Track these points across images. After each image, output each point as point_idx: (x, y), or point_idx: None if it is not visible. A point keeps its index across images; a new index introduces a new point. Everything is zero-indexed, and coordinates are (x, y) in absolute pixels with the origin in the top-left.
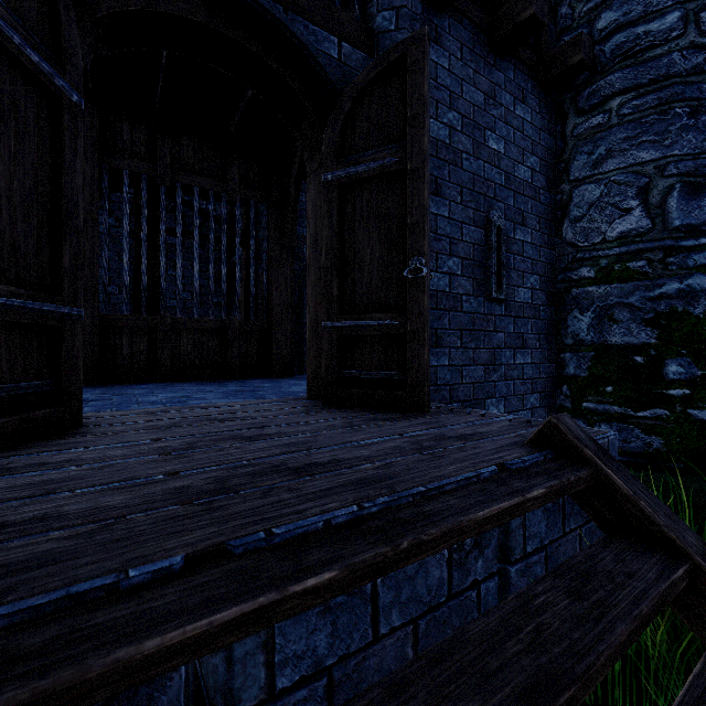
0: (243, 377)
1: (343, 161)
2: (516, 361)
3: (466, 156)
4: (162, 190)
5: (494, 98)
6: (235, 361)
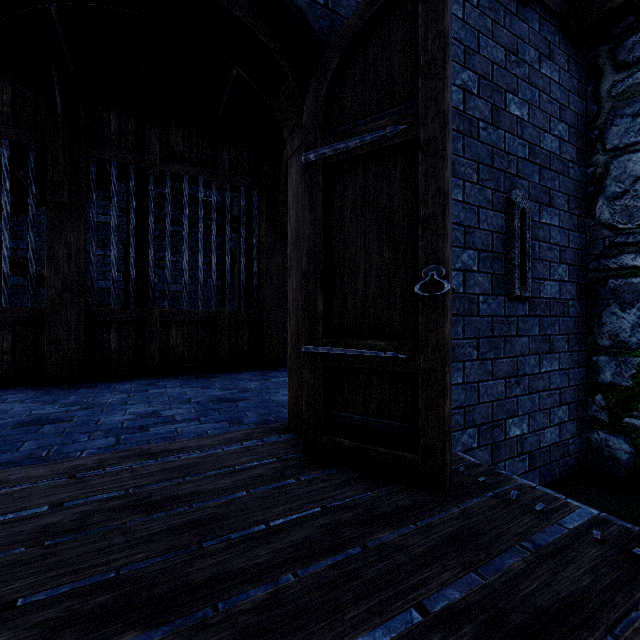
0: (233, 369)
1: (330, 135)
2: (542, 369)
3: (483, 124)
4: (151, 180)
5: (517, 54)
6: (225, 352)
